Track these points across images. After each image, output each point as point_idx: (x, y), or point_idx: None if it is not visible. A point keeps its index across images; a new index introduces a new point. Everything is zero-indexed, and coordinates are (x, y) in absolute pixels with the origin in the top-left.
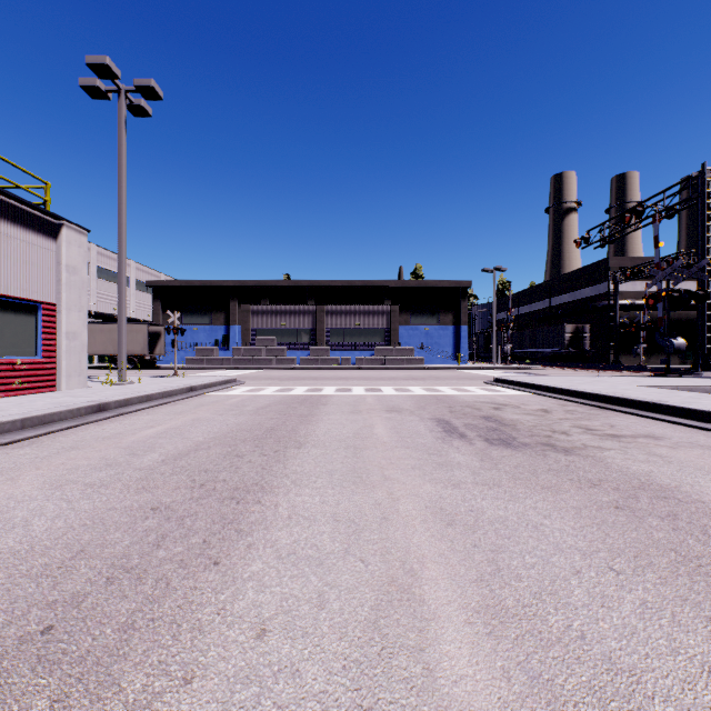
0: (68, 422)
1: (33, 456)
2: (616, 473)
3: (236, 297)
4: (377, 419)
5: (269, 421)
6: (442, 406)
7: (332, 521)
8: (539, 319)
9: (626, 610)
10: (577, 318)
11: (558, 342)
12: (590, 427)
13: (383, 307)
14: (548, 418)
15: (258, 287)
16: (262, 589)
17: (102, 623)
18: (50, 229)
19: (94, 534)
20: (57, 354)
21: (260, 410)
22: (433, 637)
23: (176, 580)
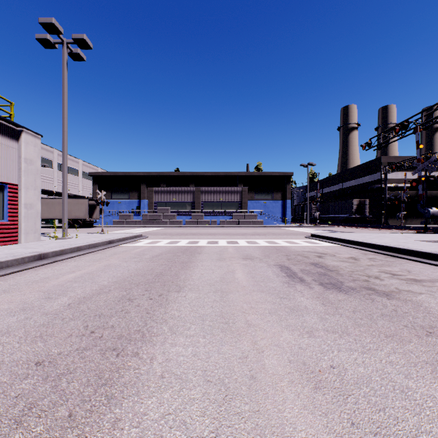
0: (12, 268)
1: None
2: None
3: (144, 182)
4: (236, 265)
5: (159, 267)
6: (281, 254)
7: (203, 382)
8: (335, 196)
9: None
10: (360, 195)
11: (348, 211)
12: (393, 272)
13: (237, 188)
14: (359, 264)
15: (158, 176)
16: None
17: None
18: (13, 133)
19: None
20: (18, 219)
21: (154, 258)
22: None
23: None
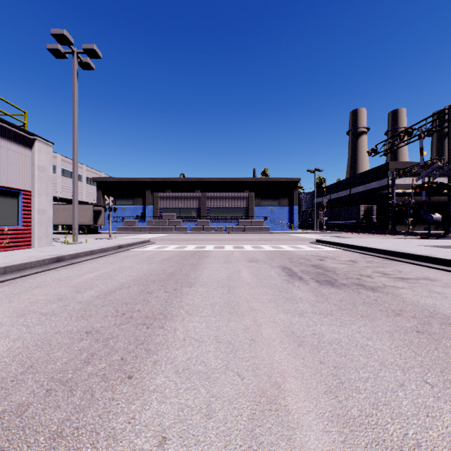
0: (36, 269)
1: (9, 292)
2: (410, 305)
3: (149, 188)
4: (242, 267)
5: (170, 268)
6: (284, 258)
7: (215, 342)
8: (343, 202)
9: (446, 419)
10: (367, 201)
11: (355, 217)
12: (385, 272)
13: (244, 194)
14: (356, 266)
15: (164, 181)
16: (164, 400)
17: (37, 432)
18: (27, 142)
19: (42, 353)
20: (32, 224)
21: (164, 261)
22: (299, 445)
23: (98, 392)
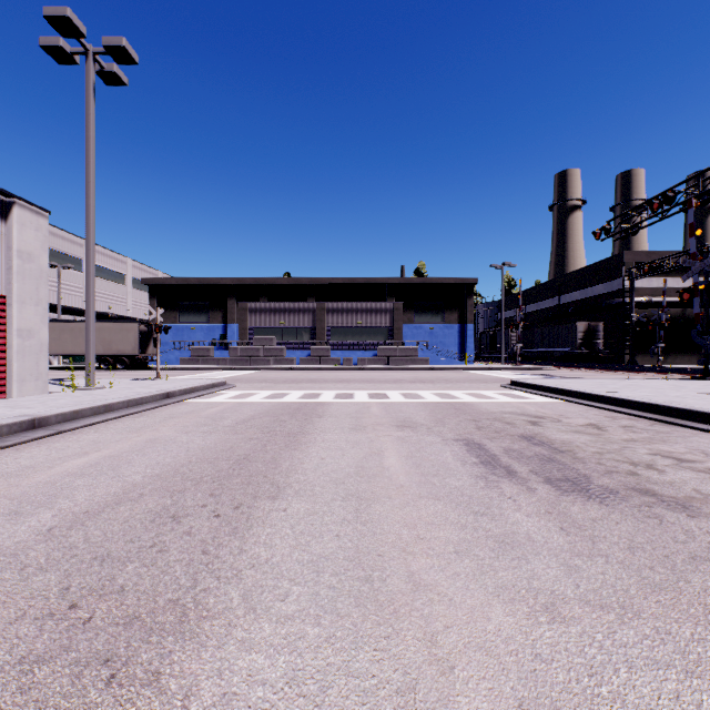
0: None
1: None
2: None
3: (234, 295)
4: (386, 440)
5: (245, 444)
6: (464, 418)
7: None
8: (548, 317)
9: None
10: (588, 316)
11: (569, 341)
12: (677, 455)
13: (386, 304)
14: (608, 439)
15: (256, 284)
16: None
17: None
18: None
19: None
20: (7, 355)
21: (239, 425)
22: None
23: None
